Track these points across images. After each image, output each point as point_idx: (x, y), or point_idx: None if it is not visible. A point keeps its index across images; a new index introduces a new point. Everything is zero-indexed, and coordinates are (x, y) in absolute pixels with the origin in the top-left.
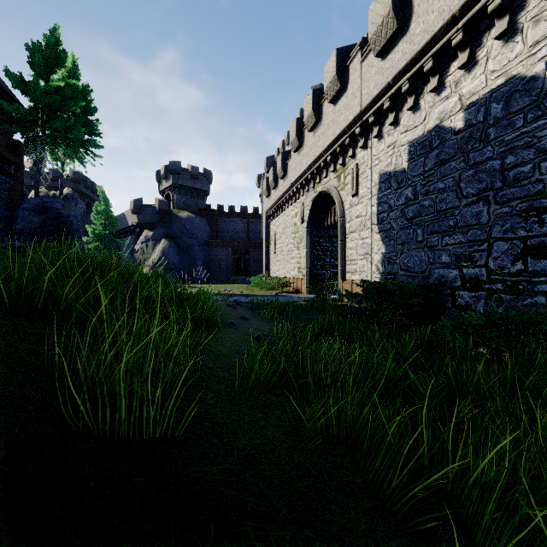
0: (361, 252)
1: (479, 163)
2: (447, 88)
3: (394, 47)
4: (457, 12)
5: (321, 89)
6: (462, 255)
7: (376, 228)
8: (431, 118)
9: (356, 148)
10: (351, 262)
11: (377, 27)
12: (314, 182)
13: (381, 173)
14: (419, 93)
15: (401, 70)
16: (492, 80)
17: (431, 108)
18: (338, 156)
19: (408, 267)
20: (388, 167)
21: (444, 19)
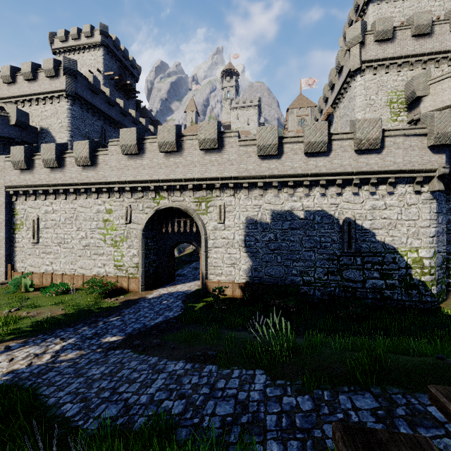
0: (228, 262)
1: (311, 236)
2: (295, 197)
3: (270, 159)
4: (309, 174)
5: (179, 126)
6: (303, 271)
7: (244, 249)
8: (286, 205)
9: (223, 192)
10: (216, 268)
11: (265, 144)
12: (155, 193)
13: (249, 218)
14: (278, 189)
15: (275, 175)
16: (316, 207)
17: (286, 201)
18: (198, 188)
19: (271, 274)
20: (255, 217)
21: (303, 171)
